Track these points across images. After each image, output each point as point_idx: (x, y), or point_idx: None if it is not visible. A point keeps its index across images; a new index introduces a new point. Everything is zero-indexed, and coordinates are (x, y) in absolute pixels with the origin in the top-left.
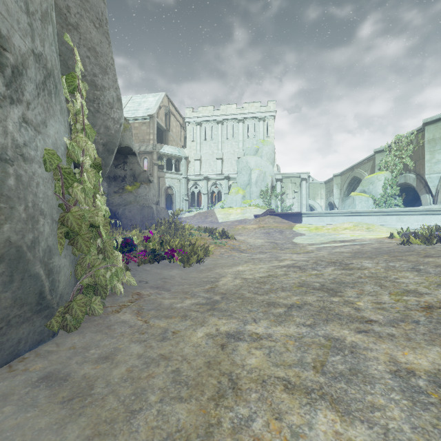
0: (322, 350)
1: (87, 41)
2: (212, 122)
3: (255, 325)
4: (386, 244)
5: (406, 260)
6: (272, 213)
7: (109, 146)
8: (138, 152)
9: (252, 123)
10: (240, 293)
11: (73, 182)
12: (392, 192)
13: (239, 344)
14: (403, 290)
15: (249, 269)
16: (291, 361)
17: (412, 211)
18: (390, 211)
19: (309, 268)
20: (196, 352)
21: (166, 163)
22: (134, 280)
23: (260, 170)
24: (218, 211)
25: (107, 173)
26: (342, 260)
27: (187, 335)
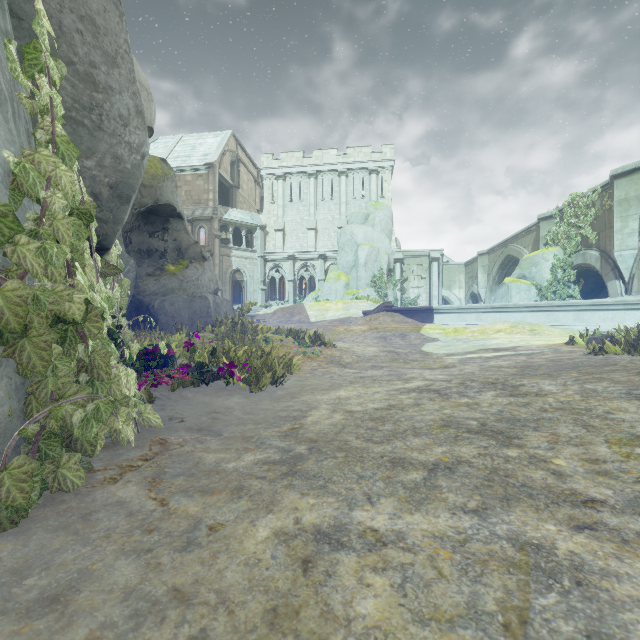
0: (513, 576)
1: (78, 4)
2: (301, 176)
3: (371, 510)
4: (567, 353)
5: (611, 379)
6: (389, 308)
7: (122, 189)
8: (192, 218)
9: (360, 177)
10: (342, 439)
11: (13, 233)
12: (565, 278)
13: (340, 559)
14: (629, 435)
15: (356, 394)
16: (453, 608)
17: (597, 305)
18: (564, 305)
19: (454, 393)
20: (250, 581)
21: (233, 235)
22: (158, 416)
23: (372, 246)
24: (310, 305)
25: (137, 246)
26: (504, 380)
27: (237, 536)
